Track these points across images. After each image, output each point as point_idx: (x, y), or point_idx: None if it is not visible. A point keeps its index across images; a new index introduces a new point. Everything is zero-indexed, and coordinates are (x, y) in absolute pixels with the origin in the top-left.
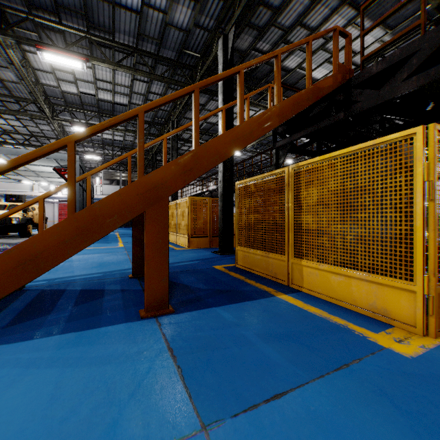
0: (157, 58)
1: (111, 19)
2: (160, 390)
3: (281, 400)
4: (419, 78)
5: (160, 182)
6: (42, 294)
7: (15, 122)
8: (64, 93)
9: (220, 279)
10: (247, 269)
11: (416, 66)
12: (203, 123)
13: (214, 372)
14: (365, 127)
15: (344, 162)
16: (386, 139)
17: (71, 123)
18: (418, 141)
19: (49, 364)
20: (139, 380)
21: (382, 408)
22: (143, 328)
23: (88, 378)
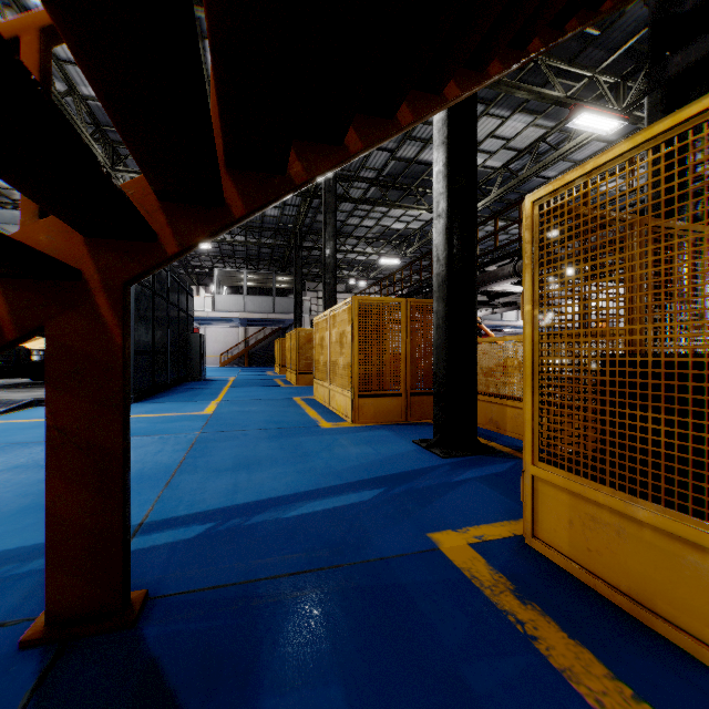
0: None
1: None
2: None
3: None
4: None
5: None
6: None
7: None
8: None
9: None
10: (609, 592)
11: None
12: (387, 161)
13: None
14: None
15: None
16: None
17: None
18: None
19: None
20: None
21: None
22: None
23: None
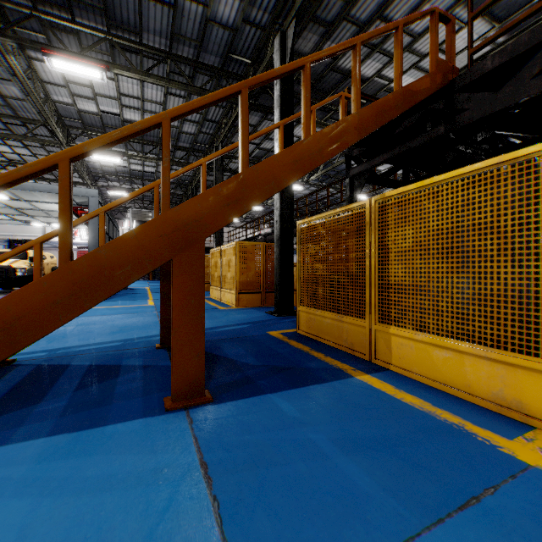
0: (197, 65)
1: (137, 15)
2: None
3: None
4: None
5: (193, 218)
6: (36, 372)
7: (22, 149)
8: (81, 113)
9: (277, 351)
10: (312, 336)
11: None
12: (254, 149)
13: (269, 510)
14: (471, 147)
15: (452, 190)
16: (519, 153)
17: None
18: None
19: (20, 489)
20: (152, 523)
21: None
22: (167, 428)
23: (73, 518)
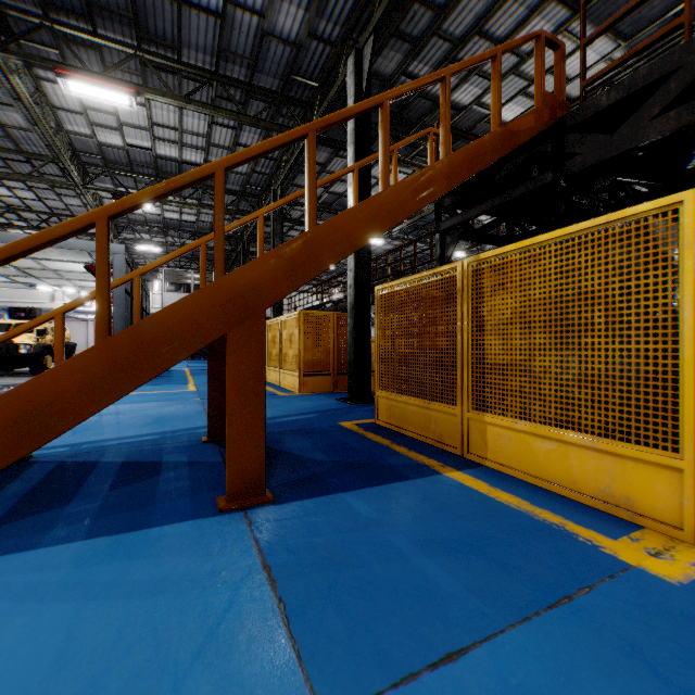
0: (250, 88)
1: (175, 26)
2: (247, 643)
3: (458, 664)
4: (680, 114)
5: (251, 286)
6: (59, 470)
7: (25, 192)
8: (102, 147)
9: (350, 444)
10: (394, 427)
11: (674, 93)
12: (322, 193)
13: (340, 611)
14: (586, 197)
15: (556, 252)
16: (629, 212)
17: (113, 194)
18: (685, 215)
19: (61, 593)
20: (212, 625)
21: (637, 681)
22: (222, 530)
23: (124, 620)
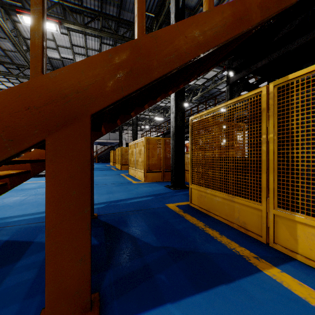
0: (119, 20)
1: None
2: None
3: None
4: None
5: (74, 88)
6: None
7: None
8: (50, 59)
9: (174, 226)
10: (203, 210)
11: None
12: None
13: None
14: None
15: None
16: None
17: None
18: None
19: None
20: None
21: None
22: None
23: None
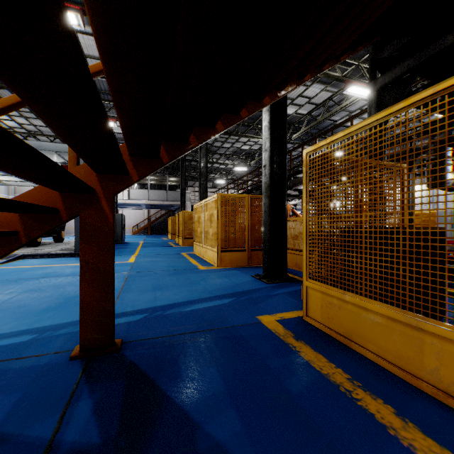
0: None
1: None
2: None
3: None
4: None
5: None
6: None
7: (36, 121)
8: None
9: (283, 383)
10: (336, 335)
11: None
12: None
13: None
14: None
15: None
16: None
17: None
18: None
19: None
20: None
21: None
22: None
23: None
